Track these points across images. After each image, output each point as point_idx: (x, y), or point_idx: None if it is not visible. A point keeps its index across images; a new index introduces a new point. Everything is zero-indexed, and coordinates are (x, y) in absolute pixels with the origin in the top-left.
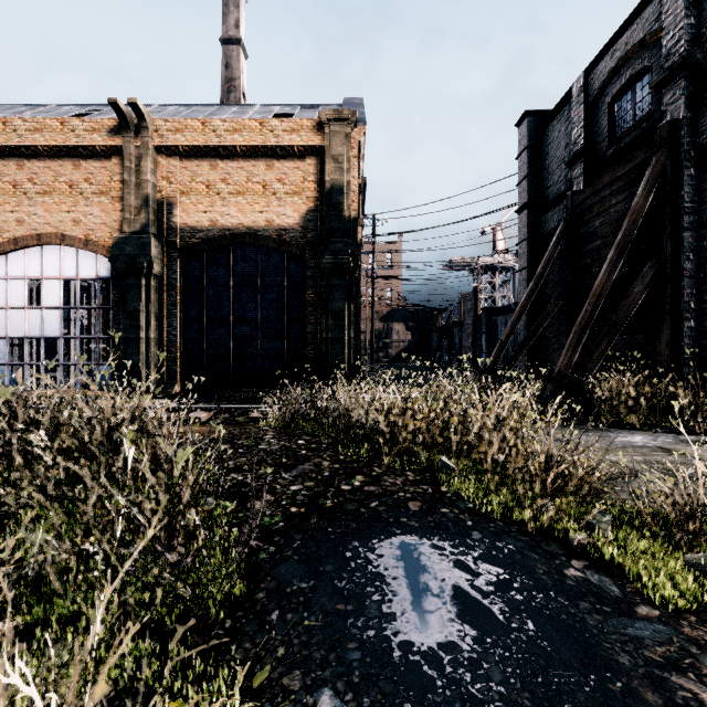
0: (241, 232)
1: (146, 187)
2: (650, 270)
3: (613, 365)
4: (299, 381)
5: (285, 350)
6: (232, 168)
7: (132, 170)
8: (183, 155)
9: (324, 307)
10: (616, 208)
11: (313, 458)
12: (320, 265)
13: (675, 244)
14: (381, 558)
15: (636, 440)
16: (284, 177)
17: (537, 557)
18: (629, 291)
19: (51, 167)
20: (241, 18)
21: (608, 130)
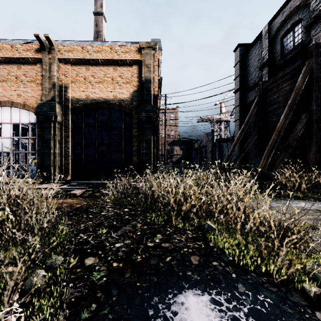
0: (101, 101)
1: (53, 78)
2: (304, 118)
3: (287, 166)
4: (130, 174)
5: (123, 159)
6: (97, 70)
7: (46, 70)
8: (72, 63)
9: (141, 138)
10: (285, 88)
11: (131, 221)
12: (140, 117)
13: (317, 105)
14: (176, 316)
15: (303, 205)
16: (122, 75)
17: (291, 311)
18: (292, 129)
19: (6, 68)
20: (103, 3)
21: (280, 51)
